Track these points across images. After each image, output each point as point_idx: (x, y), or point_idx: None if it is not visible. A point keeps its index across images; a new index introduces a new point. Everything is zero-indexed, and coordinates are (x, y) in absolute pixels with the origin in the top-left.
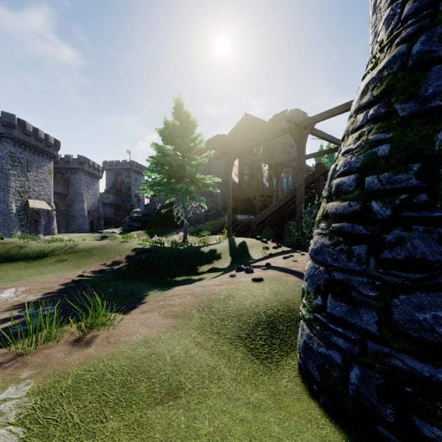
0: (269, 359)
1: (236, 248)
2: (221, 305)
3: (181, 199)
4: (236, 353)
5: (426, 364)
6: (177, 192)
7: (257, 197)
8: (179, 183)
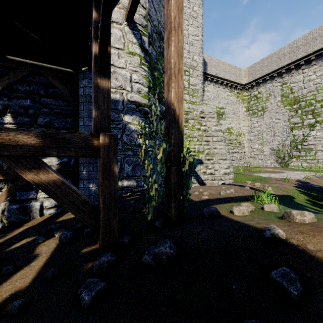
0: None
1: None
2: None
3: None
4: None
5: None
6: None
7: None
8: None
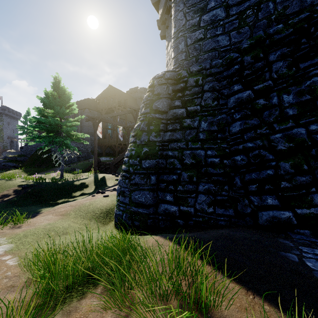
0: (104, 223)
1: (98, 181)
2: (86, 208)
3: (59, 149)
4: (91, 223)
5: (136, 208)
6: (56, 143)
7: (117, 145)
8: (58, 137)
